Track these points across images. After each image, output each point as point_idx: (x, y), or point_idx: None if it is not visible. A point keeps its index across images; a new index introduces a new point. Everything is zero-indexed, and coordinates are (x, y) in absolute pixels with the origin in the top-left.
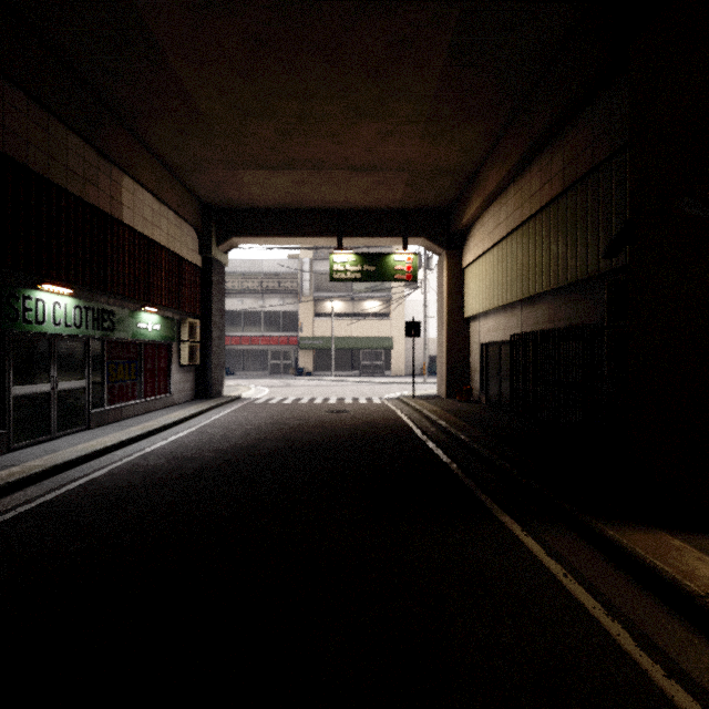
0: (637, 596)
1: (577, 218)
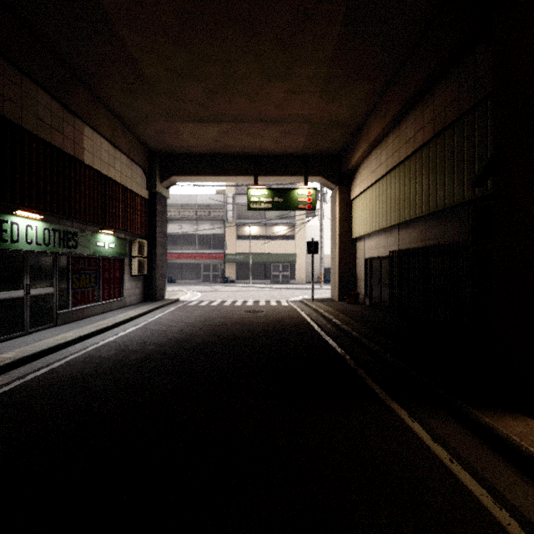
0: (518, 482)
1: (445, 158)
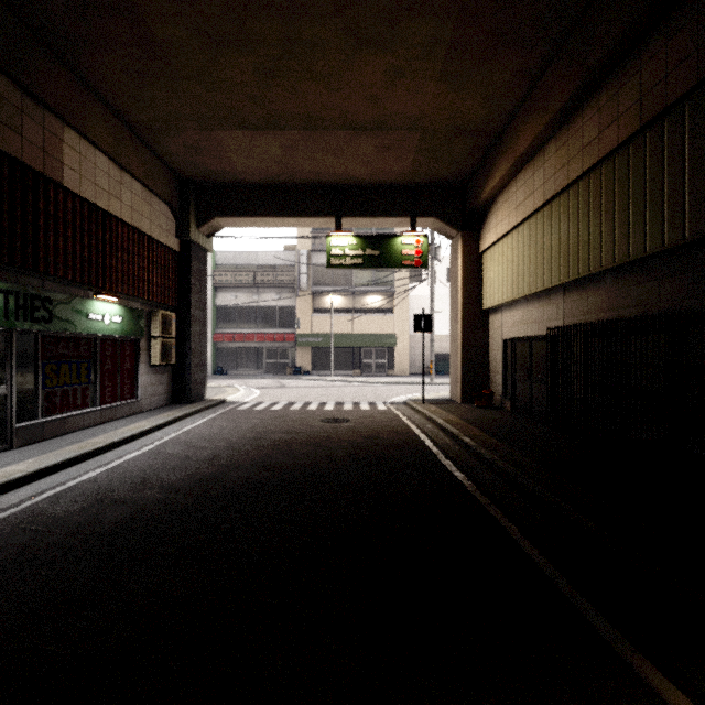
0: None
1: (664, 163)
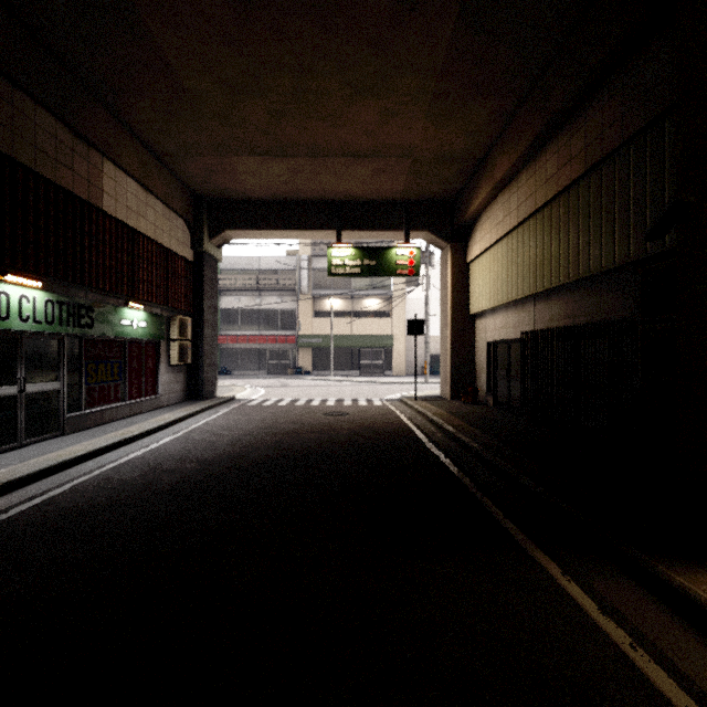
0: None
1: (602, 202)
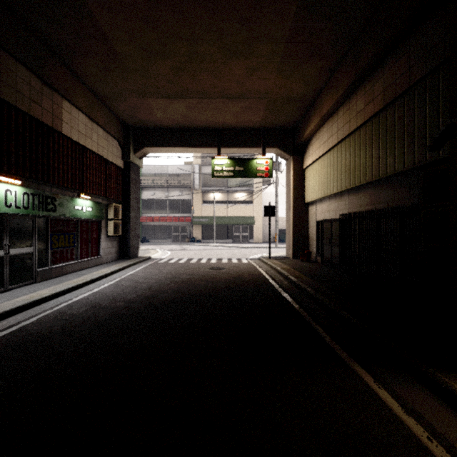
0: None
1: (395, 127)
